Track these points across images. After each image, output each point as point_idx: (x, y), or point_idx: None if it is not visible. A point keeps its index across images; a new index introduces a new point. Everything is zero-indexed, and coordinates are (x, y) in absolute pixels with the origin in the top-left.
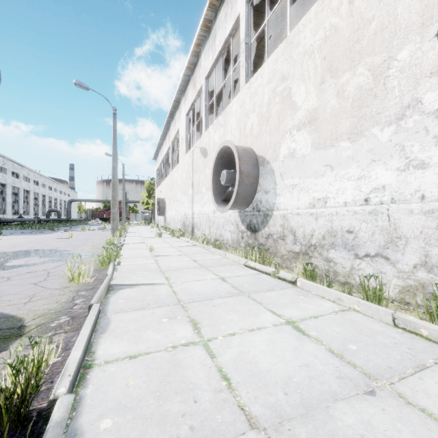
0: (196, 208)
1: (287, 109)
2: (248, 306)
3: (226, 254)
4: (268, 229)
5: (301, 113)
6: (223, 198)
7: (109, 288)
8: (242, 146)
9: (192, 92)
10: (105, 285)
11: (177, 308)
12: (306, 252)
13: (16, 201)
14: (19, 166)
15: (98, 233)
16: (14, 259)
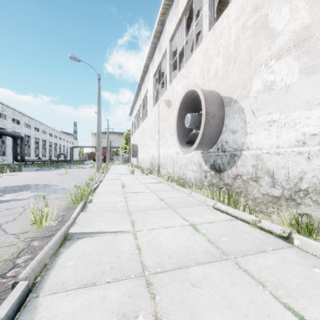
0: (162, 150)
1: (262, 39)
2: (246, 290)
3: (190, 192)
4: (236, 170)
5: (283, 38)
6: (187, 140)
7: (68, 236)
8: (206, 89)
9: (158, 56)
10: (57, 237)
11: (139, 286)
12: (292, 197)
13: (37, 147)
14: (39, 123)
15: (88, 170)
16: (9, 193)
